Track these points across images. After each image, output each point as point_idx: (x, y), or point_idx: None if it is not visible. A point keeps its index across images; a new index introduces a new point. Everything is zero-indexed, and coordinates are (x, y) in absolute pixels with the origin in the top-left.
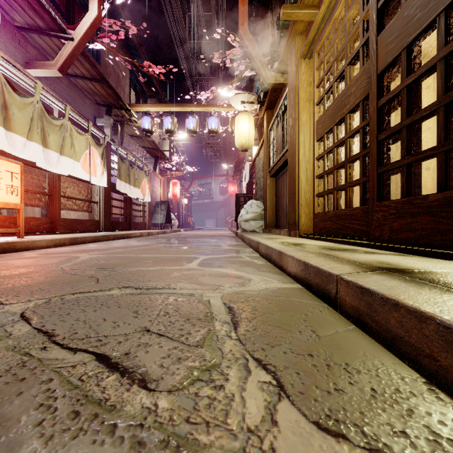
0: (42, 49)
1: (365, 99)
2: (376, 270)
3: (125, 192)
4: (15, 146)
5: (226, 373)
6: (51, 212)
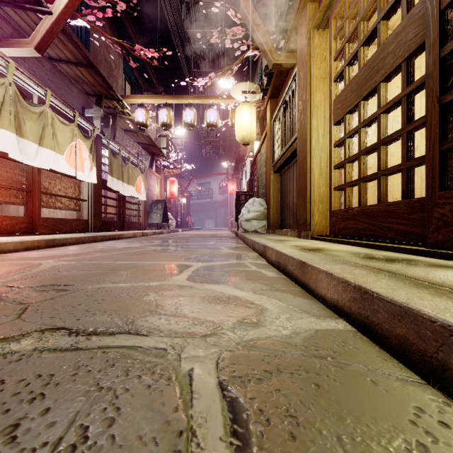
0: (19, 27)
1: (410, 57)
2: None
3: (118, 190)
4: None
5: None
6: (30, 210)
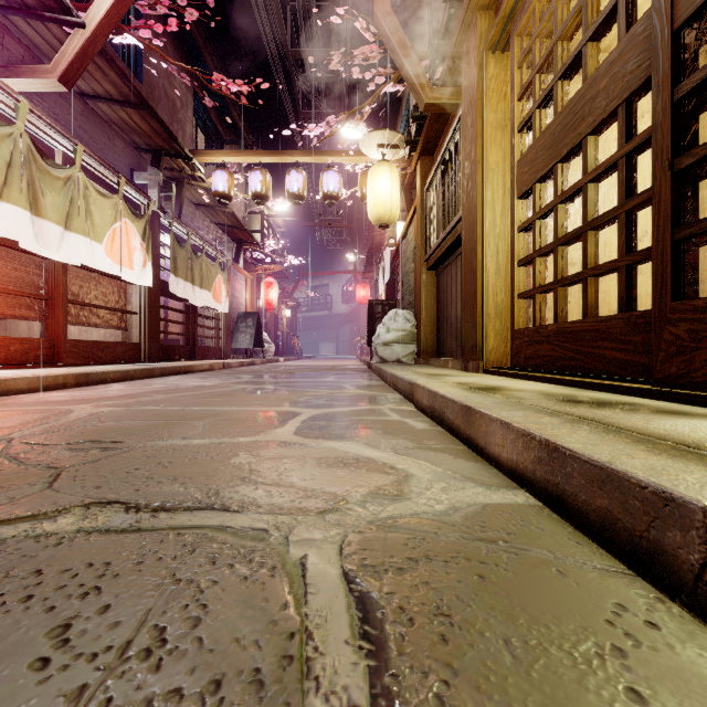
0: (34, 46)
1: (631, 98)
2: None
3: (185, 297)
4: None
5: None
6: (50, 329)
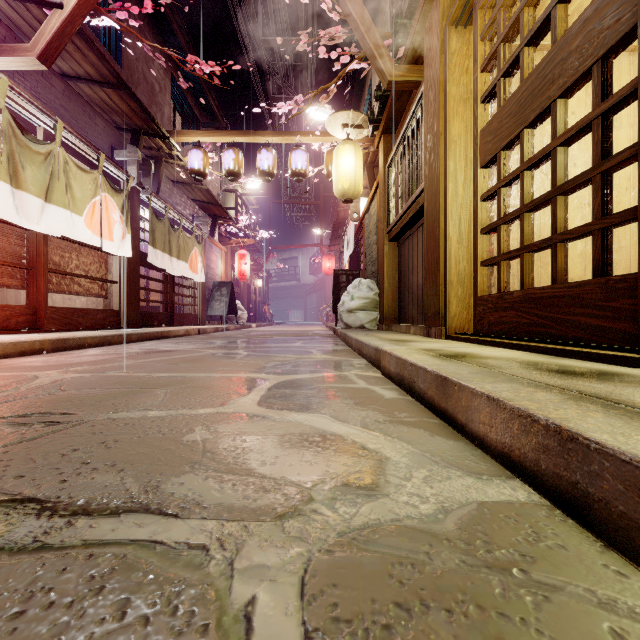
0: (16, 28)
1: (607, 55)
2: None
3: (163, 267)
4: None
5: None
6: (32, 297)
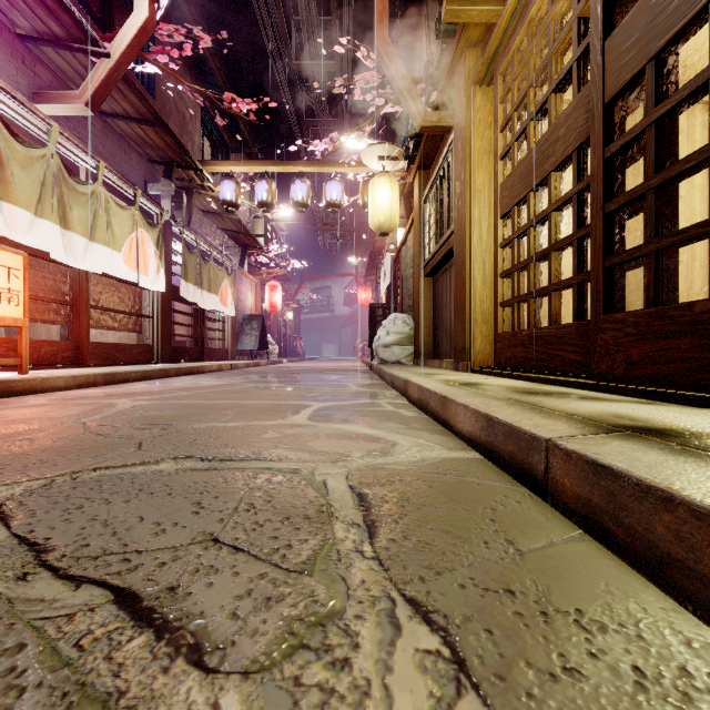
0: (60, 71)
1: (582, 147)
2: (614, 431)
3: (195, 301)
4: (16, 227)
5: (354, 631)
6: (75, 332)
